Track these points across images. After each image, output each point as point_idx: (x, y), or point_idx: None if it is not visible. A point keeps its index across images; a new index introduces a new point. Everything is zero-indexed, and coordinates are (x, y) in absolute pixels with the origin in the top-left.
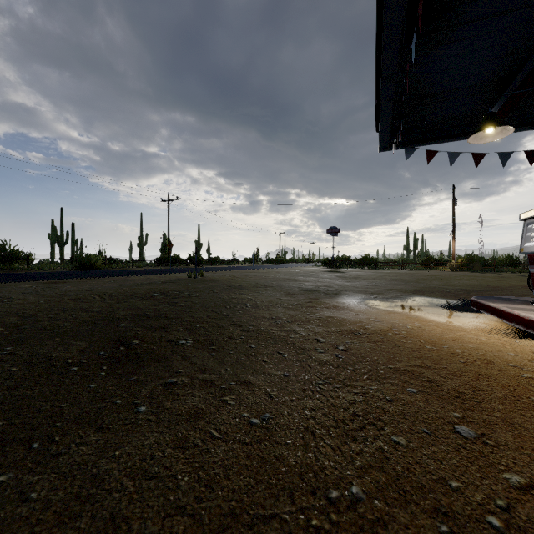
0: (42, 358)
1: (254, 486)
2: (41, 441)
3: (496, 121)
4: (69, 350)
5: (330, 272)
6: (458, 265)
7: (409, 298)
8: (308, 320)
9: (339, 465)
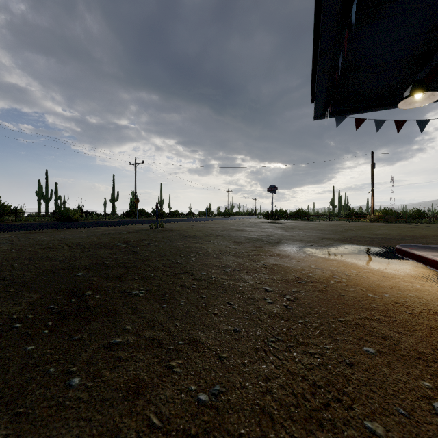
0: None
1: None
2: None
3: (425, 87)
4: (18, 303)
5: (271, 223)
6: (376, 218)
7: (340, 246)
8: (255, 268)
9: None
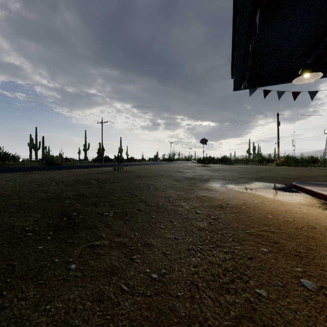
0: (8, 226)
1: None
2: None
3: (311, 69)
4: (28, 220)
5: (202, 166)
6: (280, 162)
7: (252, 183)
8: (189, 198)
9: (218, 316)
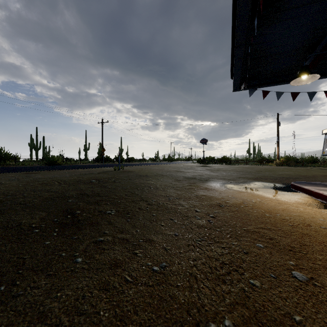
0: (15, 223)
1: (155, 320)
2: (6, 285)
3: (309, 71)
4: (34, 217)
5: (202, 166)
6: (280, 162)
7: (252, 183)
8: (189, 197)
9: (214, 303)
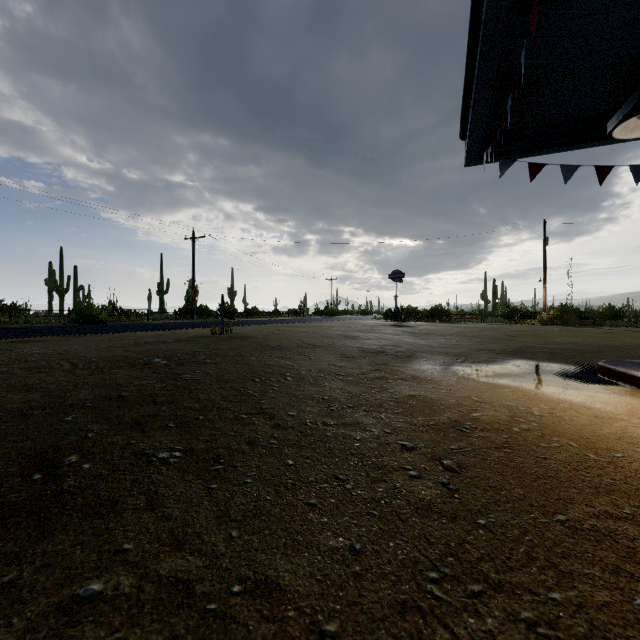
0: None
1: None
2: None
3: None
4: None
5: (395, 326)
6: (550, 318)
7: (507, 362)
8: (379, 403)
9: None
